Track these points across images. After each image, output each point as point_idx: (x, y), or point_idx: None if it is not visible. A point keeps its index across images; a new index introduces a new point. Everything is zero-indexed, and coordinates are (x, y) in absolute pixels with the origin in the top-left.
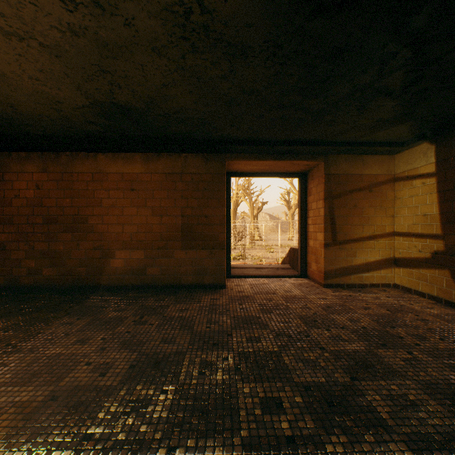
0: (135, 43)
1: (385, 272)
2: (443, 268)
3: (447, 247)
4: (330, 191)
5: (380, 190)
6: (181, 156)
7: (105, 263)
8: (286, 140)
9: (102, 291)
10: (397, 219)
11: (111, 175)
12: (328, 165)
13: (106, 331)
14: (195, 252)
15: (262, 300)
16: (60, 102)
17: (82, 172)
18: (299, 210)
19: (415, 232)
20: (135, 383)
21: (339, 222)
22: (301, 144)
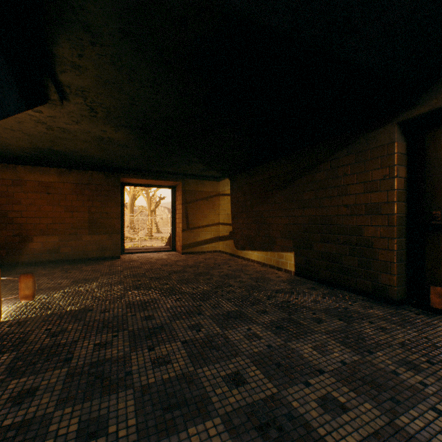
0: (76, 139)
1: (215, 244)
2: (232, 239)
3: (233, 229)
4: (186, 199)
5: (212, 200)
6: (88, 173)
7: (24, 246)
8: (158, 170)
9: (23, 266)
10: (220, 216)
11: (30, 182)
12: (184, 184)
13: (47, 277)
14: (99, 236)
15: (143, 261)
16: (12, 144)
17: (3, 178)
18: (172, 209)
19: (225, 223)
20: (78, 284)
21: (191, 217)
22: (167, 173)
